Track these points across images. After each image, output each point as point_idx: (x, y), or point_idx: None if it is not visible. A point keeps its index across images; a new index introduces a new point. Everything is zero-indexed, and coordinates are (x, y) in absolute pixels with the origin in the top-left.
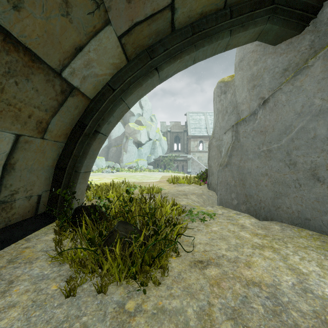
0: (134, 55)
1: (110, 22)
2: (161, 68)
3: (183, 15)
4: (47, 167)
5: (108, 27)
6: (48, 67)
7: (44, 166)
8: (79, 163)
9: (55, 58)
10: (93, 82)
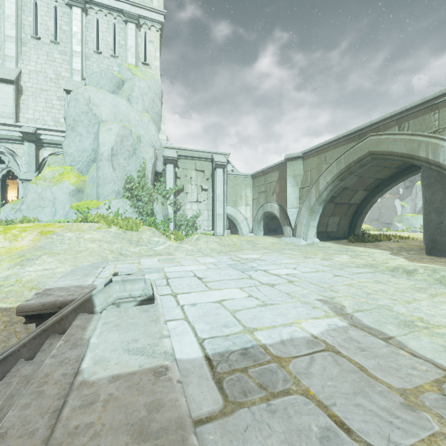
0: (371, 189)
1: (359, 190)
2: (383, 190)
3: (384, 177)
4: (347, 224)
5: (359, 191)
6: (346, 203)
7: (346, 224)
8: (356, 223)
9: (347, 201)
10: (358, 200)
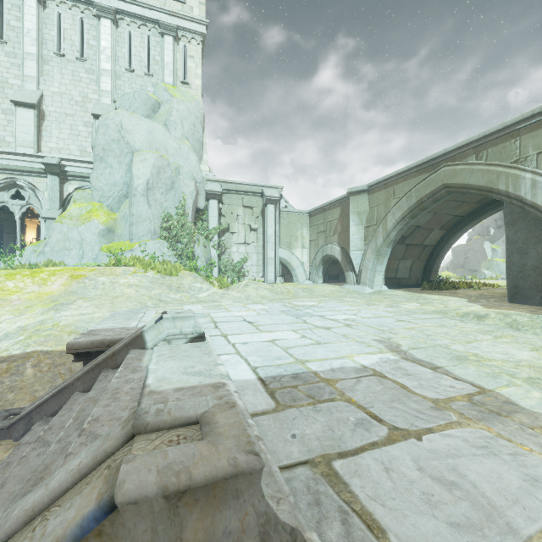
0: (449, 228)
1: (434, 229)
2: (462, 229)
3: (463, 214)
4: (420, 269)
5: (434, 230)
6: (419, 245)
7: (419, 269)
8: (432, 268)
9: (420, 242)
10: (433, 241)
